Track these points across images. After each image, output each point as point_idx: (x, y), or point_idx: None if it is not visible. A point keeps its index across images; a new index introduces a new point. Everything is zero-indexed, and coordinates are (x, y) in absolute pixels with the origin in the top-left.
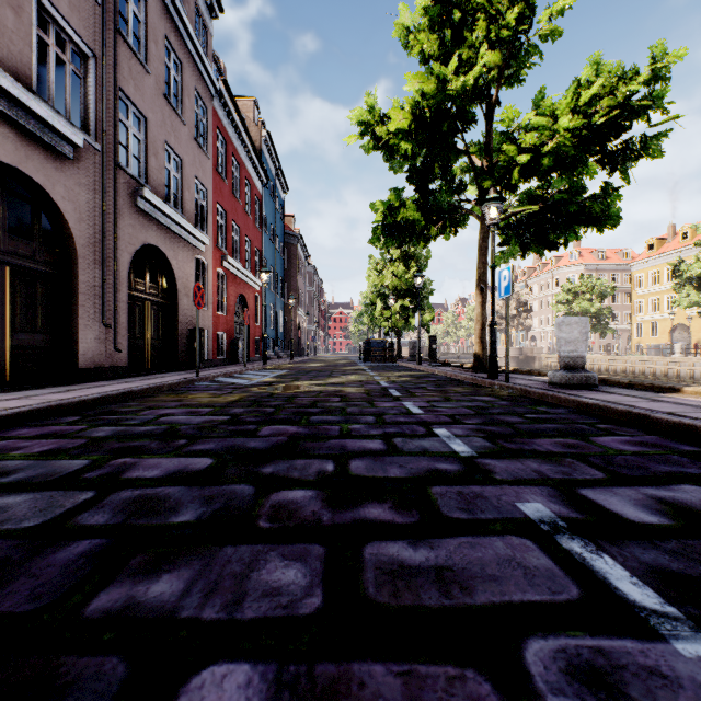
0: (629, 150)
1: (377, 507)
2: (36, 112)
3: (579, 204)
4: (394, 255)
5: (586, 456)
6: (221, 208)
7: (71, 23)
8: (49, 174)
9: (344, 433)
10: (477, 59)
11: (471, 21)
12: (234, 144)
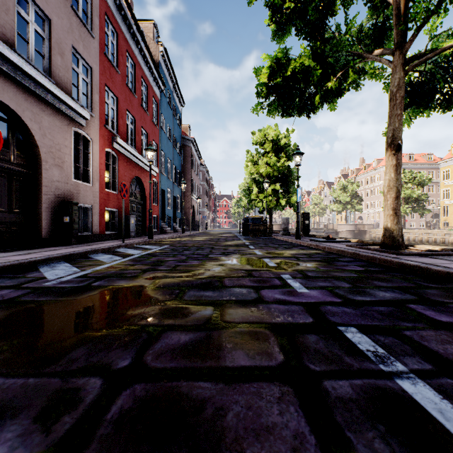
0: None
1: None
2: None
3: None
4: (268, 148)
5: None
6: (113, 94)
7: None
8: None
9: None
10: None
11: None
12: (129, 41)
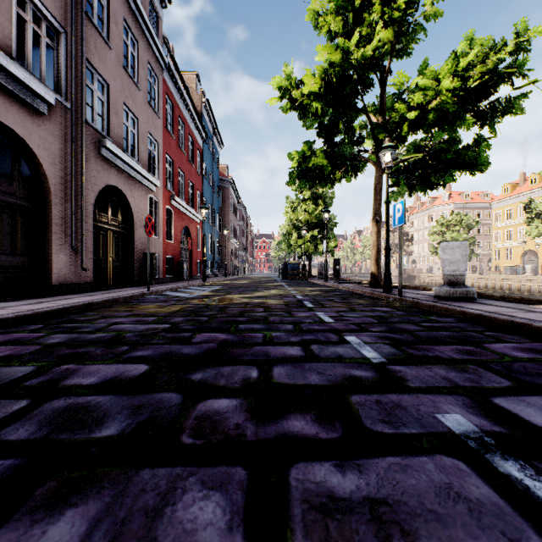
0: (496, 109)
1: (300, 419)
2: (15, 74)
3: (456, 152)
4: (306, 196)
5: (486, 362)
6: (170, 158)
7: (45, 4)
8: (27, 126)
9: (267, 340)
10: (373, 35)
11: (369, 6)
12: (180, 107)
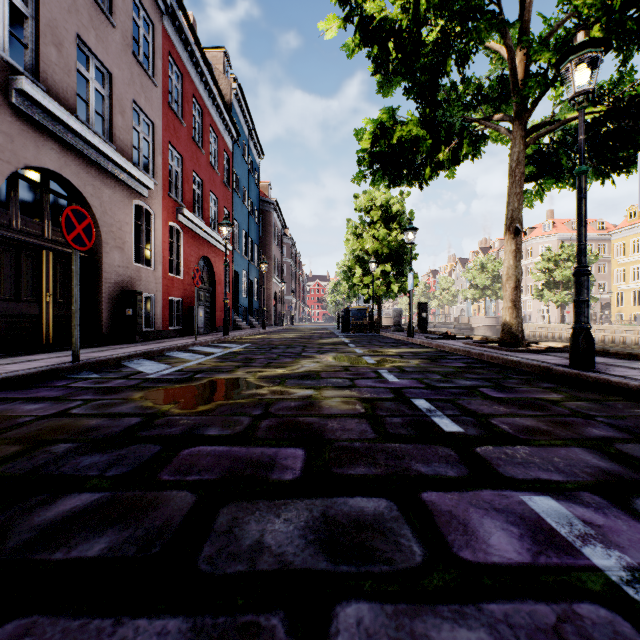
0: None
1: None
2: None
3: None
4: (375, 217)
5: None
6: (177, 153)
7: None
8: None
9: None
10: None
11: None
12: (195, 83)
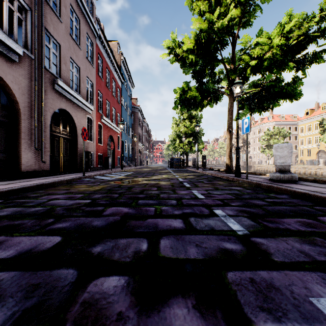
0: (306, 59)
1: (181, 305)
2: None
3: (280, 87)
4: (185, 117)
5: None
6: (100, 93)
7: None
8: (4, 69)
9: (157, 213)
10: (228, 12)
11: None
12: (107, 62)
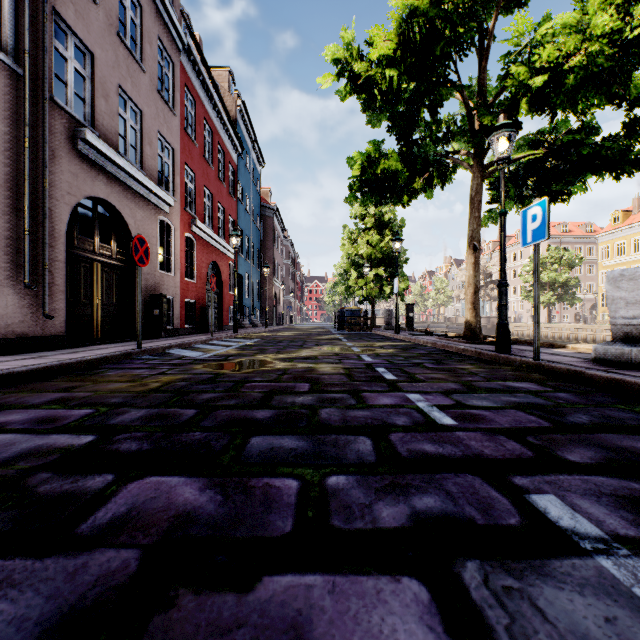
0: None
1: None
2: None
3: (592, 146)
4: (369, 224)
5: None
6: (191, 171)
7: None
8: None
9: (309, 519)
10: None
11: None
12: (206, 107)
